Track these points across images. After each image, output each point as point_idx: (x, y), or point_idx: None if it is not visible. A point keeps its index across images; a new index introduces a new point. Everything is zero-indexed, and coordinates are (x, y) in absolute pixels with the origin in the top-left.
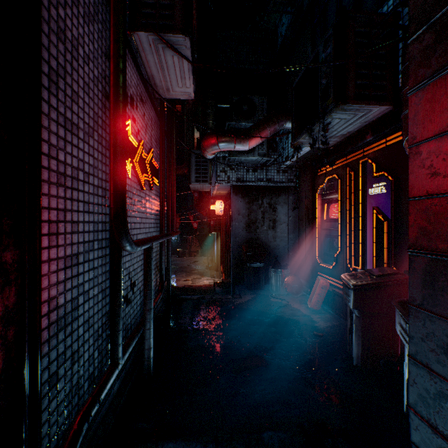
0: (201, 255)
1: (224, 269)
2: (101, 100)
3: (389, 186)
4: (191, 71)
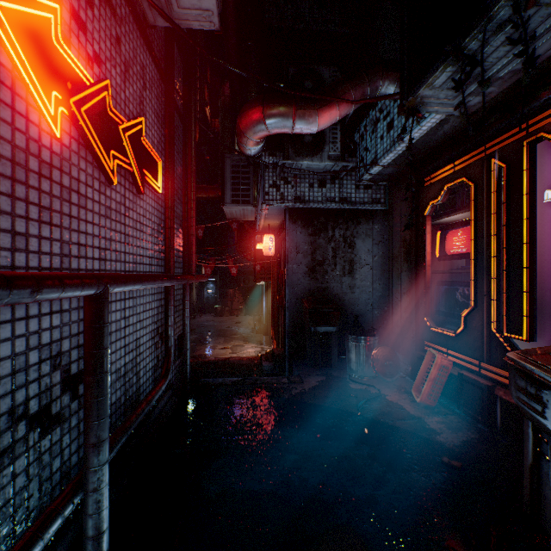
0: (245, 314)
1: (275, 333)
2: None
3: None
4: None
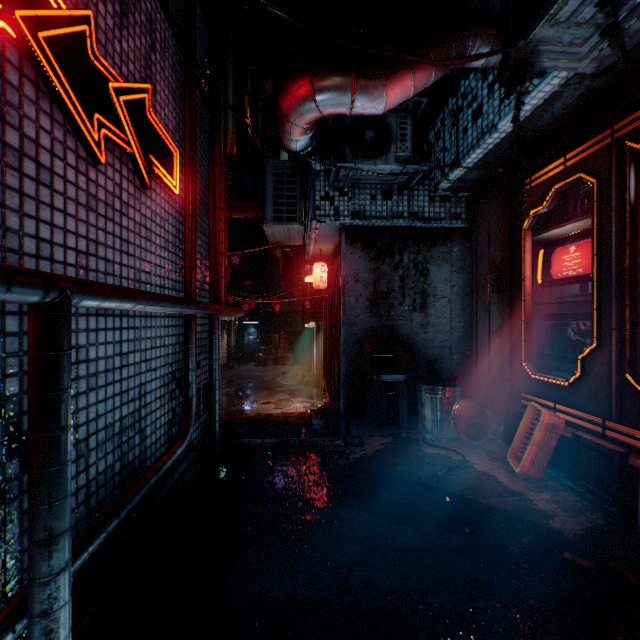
0: (293, 364)
1: (328, 385)
2: None
3: None
4: None
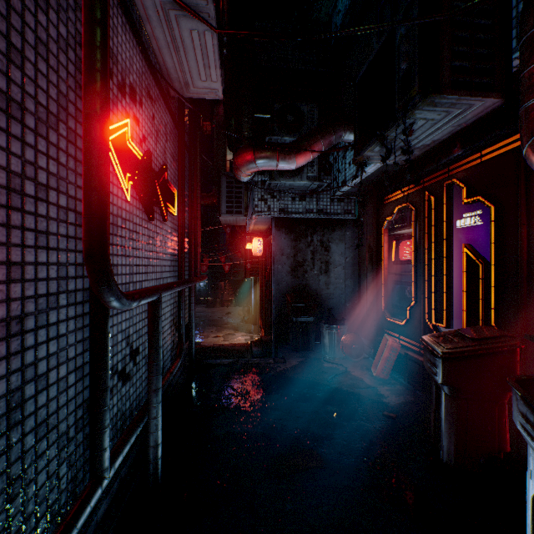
0: (235, 305)
1: (263, 323)
2: (74, 76)
3: (486, 216)
4: (217, 56)
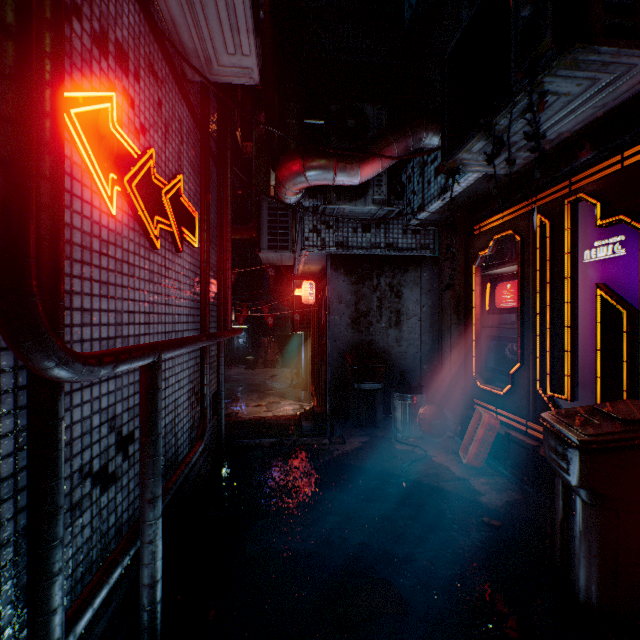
0: (282, 366)
1: (316, 389)
2: None
3: (630, 243)
4: (249, 12)
